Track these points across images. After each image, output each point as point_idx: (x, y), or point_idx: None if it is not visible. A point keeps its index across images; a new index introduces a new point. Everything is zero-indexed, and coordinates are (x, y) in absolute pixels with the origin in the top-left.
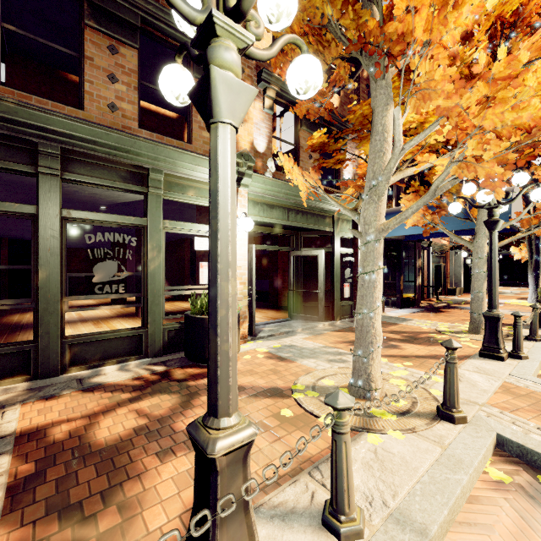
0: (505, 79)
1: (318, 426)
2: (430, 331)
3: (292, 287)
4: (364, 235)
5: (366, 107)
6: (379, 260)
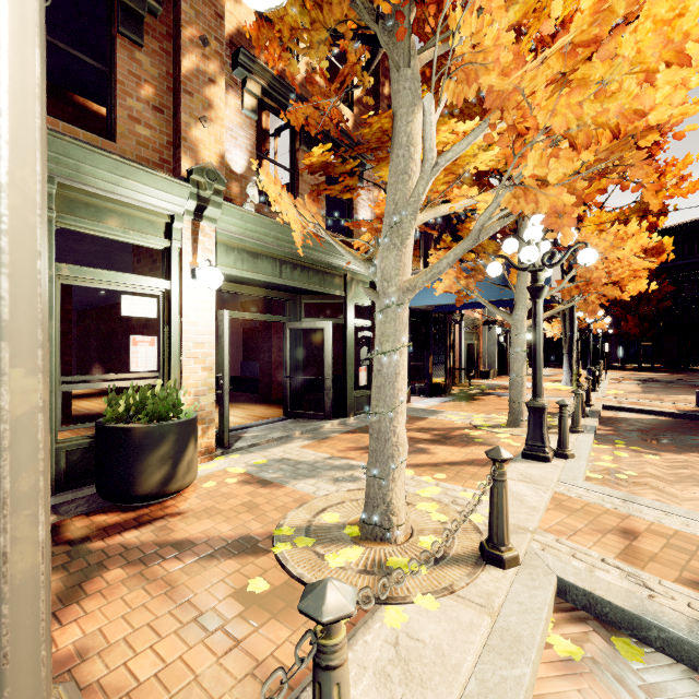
0: (589, 46)
1: (281, 669)
2: (465, 427)
3: (289, 373)
4: (382, 296)
5: (386, 120)
6: (403, 334)
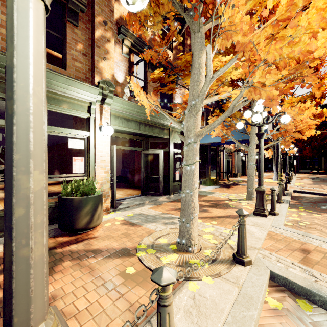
0: (285, 21)
1: (143, 305)
2: (225, 200)
3: (143, 174)
4: (187, 138)
5: (188, 56)
6: (197, 156)
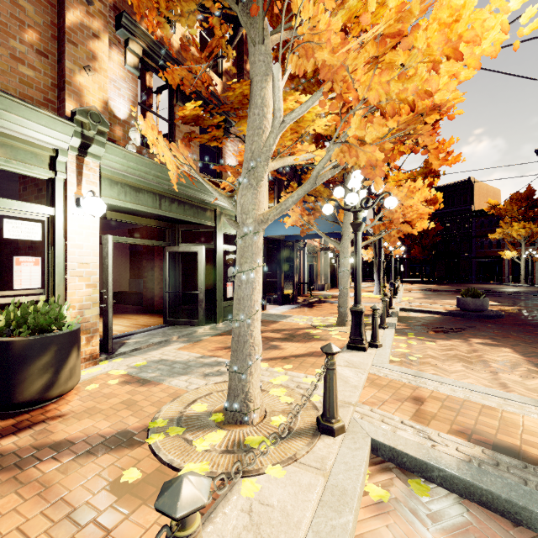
0: (395, 38)
1: None
2: (307, 327)
3: (168, 288)
4: (242, 226)
5: (246, 87)
6: (259, 257)
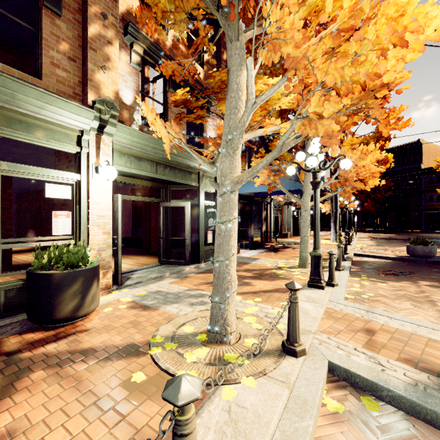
0: (348, 32)
1: None
2: (273, 268)
3: (162, 235)
4: (221, 186)
5: (224, 74)
6: (235, 211)
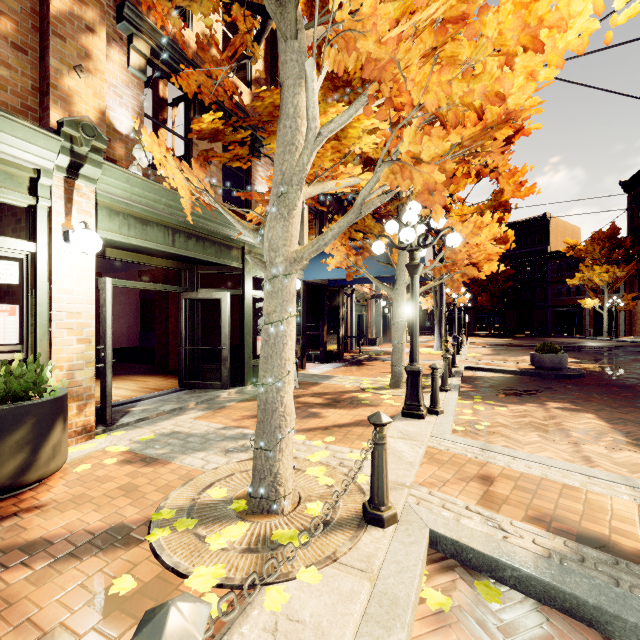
0: (458, 23)
1: None
2: (354, 390)
3: (185, 344)
4: (270, 266)
5: (278, 96)
6: (291, 304)
